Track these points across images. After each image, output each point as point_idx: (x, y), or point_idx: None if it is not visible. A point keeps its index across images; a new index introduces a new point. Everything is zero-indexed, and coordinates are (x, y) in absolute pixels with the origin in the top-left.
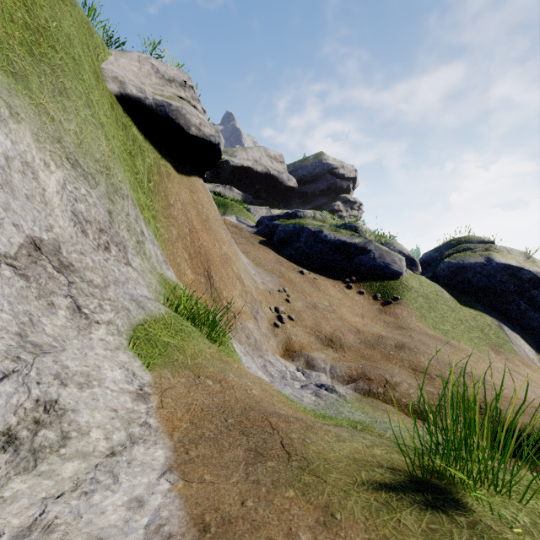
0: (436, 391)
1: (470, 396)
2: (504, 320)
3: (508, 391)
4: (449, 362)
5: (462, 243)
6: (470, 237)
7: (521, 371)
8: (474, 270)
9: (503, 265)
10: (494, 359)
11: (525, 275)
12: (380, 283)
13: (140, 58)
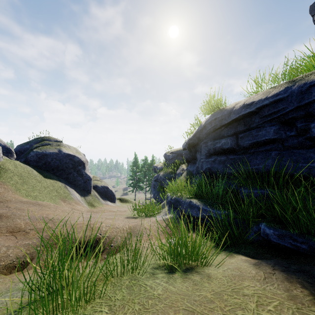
0: (31, 242)
1: (55, 234)
2: (67, 183)
3: (73, 221)
4: (39, 216)
5: (45, 140)
6: (50, 137)
7: (75, 208)
8: (52, 156)
9: (67, 154)
10: (63, 206)
11: (76, 159)
12: None
13: None
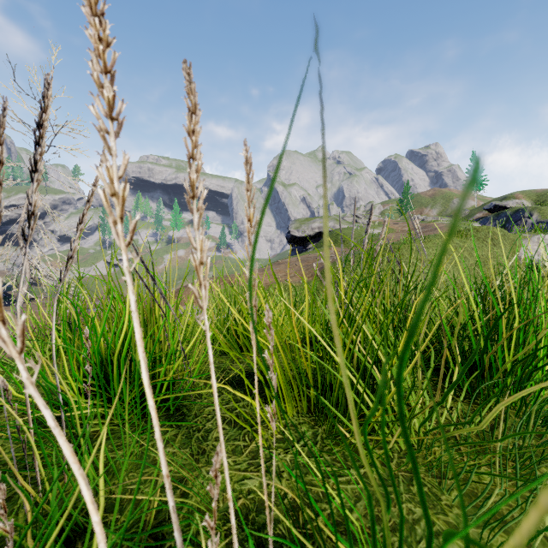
0: None
1: None
2: None
3: None
4: None
5: None
6: None
7: None
8: None
9: None
10: None
11: None
12: None
13: (538, 239)
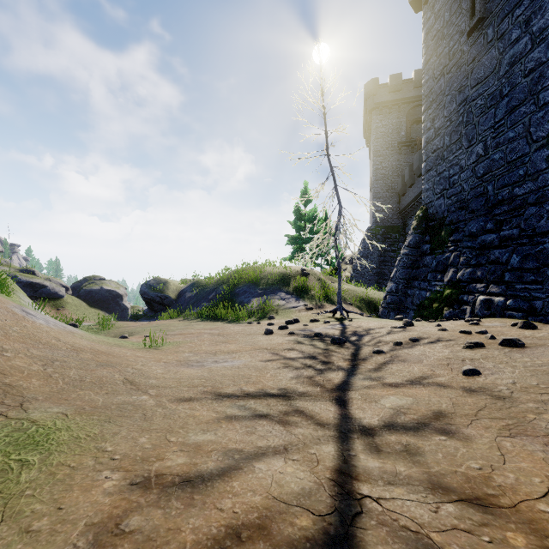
0: None
1: None
2: (107, 311)
3: None
4: None
5: (92, 279)
6: (96, 276)
7: None
8: (96, 292)
9: (107, 290)
10: None
11: (115, 293)
12: (54, 301)
13: None
